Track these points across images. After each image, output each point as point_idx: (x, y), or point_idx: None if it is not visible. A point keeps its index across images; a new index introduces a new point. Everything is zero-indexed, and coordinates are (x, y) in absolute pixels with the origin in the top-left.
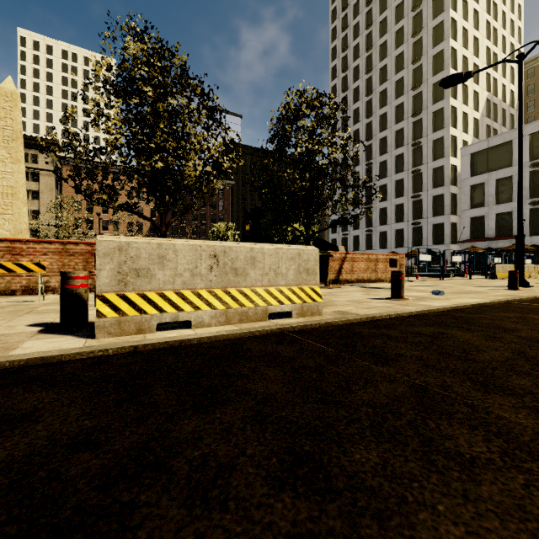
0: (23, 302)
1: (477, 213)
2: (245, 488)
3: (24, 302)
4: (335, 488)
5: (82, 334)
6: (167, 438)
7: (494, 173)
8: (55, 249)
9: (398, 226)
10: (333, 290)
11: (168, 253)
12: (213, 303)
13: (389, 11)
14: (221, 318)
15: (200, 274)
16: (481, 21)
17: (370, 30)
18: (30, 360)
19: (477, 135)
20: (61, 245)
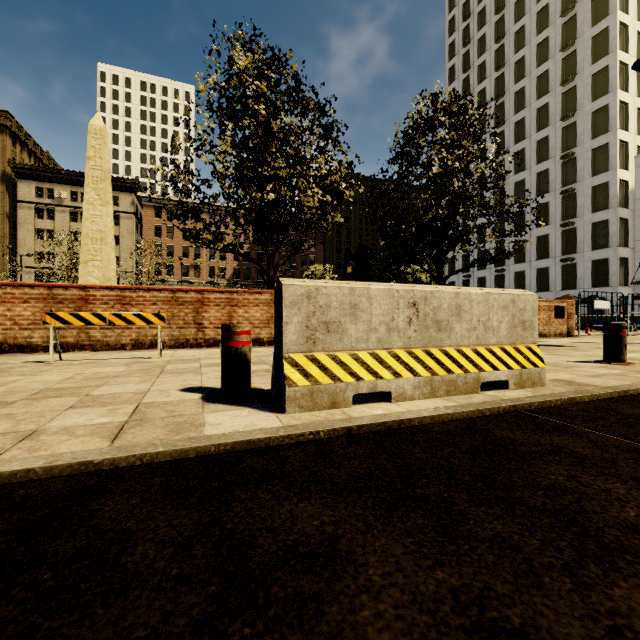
0: (142, 359)
1: None
2: None
3: (143, 359)
4: None
5: (259, 406)
6: (639, 633)
7: None
8: (164, 298)
9: (541, 264)
10: None
11: (360, 301)
12: (415, 368)
13: None
14: (425, 389)
15: (396, 328)
16: None
17: (502, 15)
18: (236, 443)
19: None
20: (170, 293)
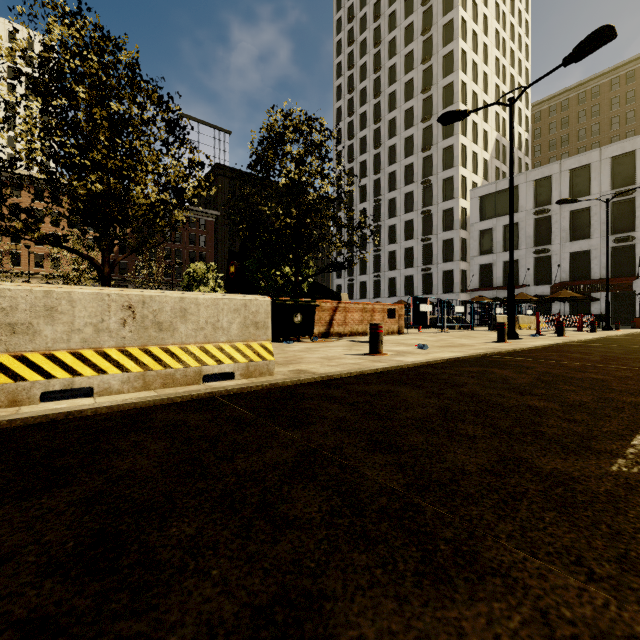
0: None
1: (486, 260)
2: (5, 580)
3: None
4: (116, 567)
5: None
6: None
7: (502, 218)
8: None
9: (408, 272)
10: (316, 346)
11: (60, 304)
12: (126, 365)
13: (398, 31)
14: (137, 383)
15: (108, 329)
16: (490, 56)
17: (379, 50)
18: None
19: (486, 177)
20: None
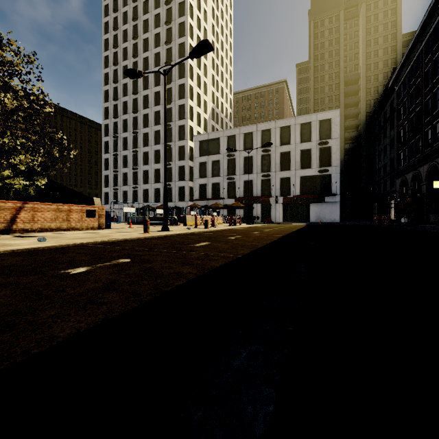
0: None
1: (203, 181)
2: None
3: None
4: None
5: None
6: None
7: (211, 156)
8: None
9: (157, 186)
10: None
11: None
12: None
13: (150, 15)
14: None
15: None
16: (209, 55)
17: (137, 23)
18: None
19: (206, 130)
20: None
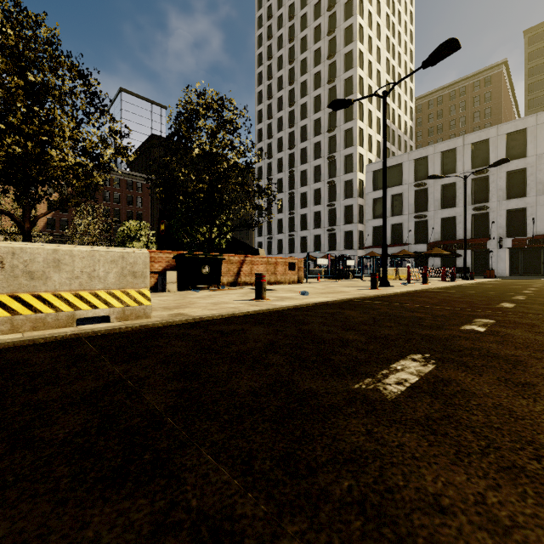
0: None
1: (378, 223)
2: None
3: None
4: None
5: None
6: None
7: (390, 189)
8: None
9: (317, 232)
10: (218, 293)
11: None
12: None
13: (309, 30)
14: (4, 327)
15: None
16: (382, 57)
17: (293, 45)
18: None
19: (379, 155)
20: None
